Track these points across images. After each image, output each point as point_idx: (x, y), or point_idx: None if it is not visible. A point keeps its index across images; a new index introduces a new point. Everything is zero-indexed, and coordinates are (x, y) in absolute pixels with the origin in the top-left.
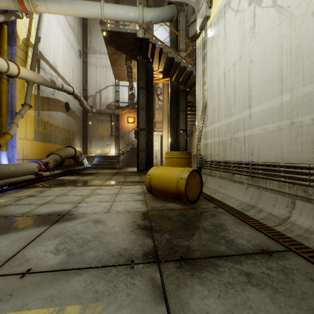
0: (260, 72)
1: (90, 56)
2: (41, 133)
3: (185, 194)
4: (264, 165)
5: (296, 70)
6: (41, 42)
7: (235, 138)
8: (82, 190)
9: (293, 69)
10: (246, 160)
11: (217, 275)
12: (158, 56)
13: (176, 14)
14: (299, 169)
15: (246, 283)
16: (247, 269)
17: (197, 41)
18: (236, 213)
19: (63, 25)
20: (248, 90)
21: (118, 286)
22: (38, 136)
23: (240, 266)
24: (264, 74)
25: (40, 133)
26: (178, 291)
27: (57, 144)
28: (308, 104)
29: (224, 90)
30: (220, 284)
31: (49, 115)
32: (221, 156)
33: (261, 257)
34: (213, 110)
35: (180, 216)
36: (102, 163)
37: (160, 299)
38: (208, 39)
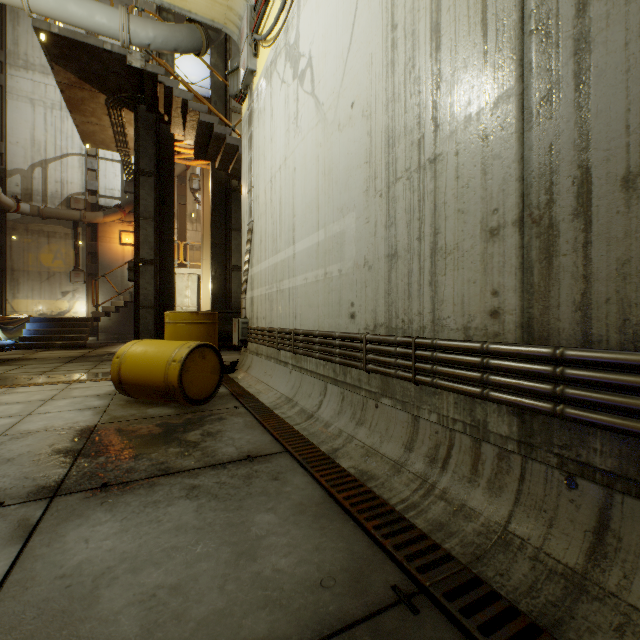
0: (303, 191)
1: (13, 72)
2: None
3: (179, 388)
4: (304, 334)
5: (328, 198)
6: None
7: (281, 290)
8: None
9: (327, 196)
10: (291, 327)
11: (145, 496)
12: (181, 114)
13: (205, 45)
14: (330, 339)
15: (180, 498)
16: (200, 482)
17: (243, 108)
18: (259, 413)
19: None
20: (293, 214)
21: None
22: None
23: (193, 480)
24: (305, 195)
25: None
26: (61, 525)
27: None
28: (337, 249)
29: (271, 207)
30: (138, 506)
31: None
32: (268, 320)
33: (235, 465)
34: (260, 238)
35: (158, 427)
36: (48, 334)
37: (18, 540)
38: (255, 110)
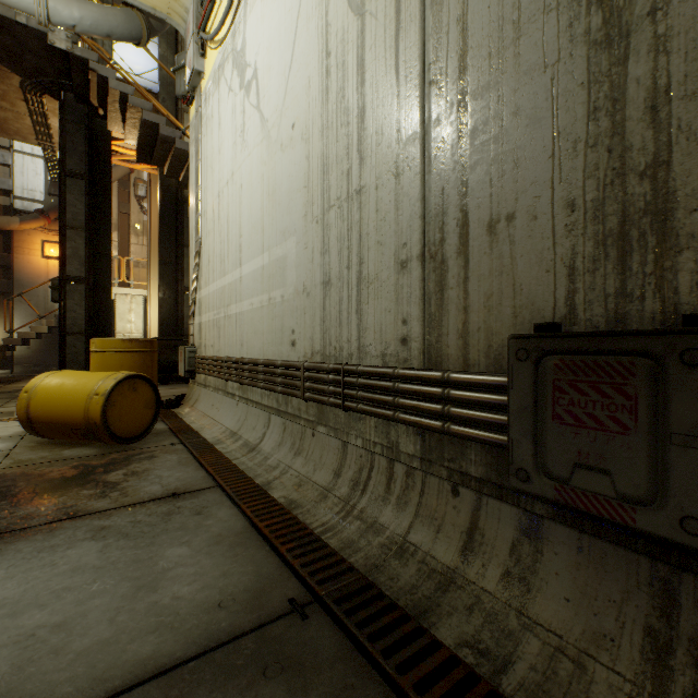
0: (249, 210)
1: None
2: None
3: (102, 425)
4: (250, 363)
5: (272, 220)
6: None
7: (229, 315)
8: None
9: (271, 218)
10: (238, 356)
11: (41, 542)
12: (120, 109)
13: (146, 34)
14: (273, 368)
15: (84, 540)
16: (111, 522)
17: (191, 111)
18: (198, 449)
19: None
20: (240, 234)
21: None
22: None
23: (103, 521)
24: (251, 214)
25: None
26: None
27: None
28: (280, 274)
29: (219, 225)
30: (32, 552)
31: None
32: (216, 348)
33: (157, 503)
34: (208, 258)
35: (72, 469)
36: None
37: None
38: (203, 116)
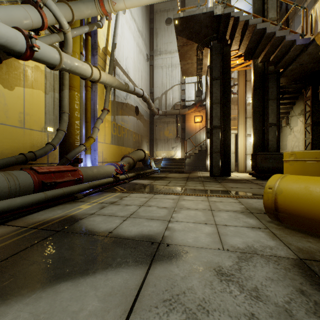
0: None
1: (156, 58)
2: (116, 137)
3: None
4: None
5: None
6: (116, 50)
7: None
8: (162, 200)
9: None
10: None
11: None
12: (240, 33)
13: None
14: None
15: None
16: None
17: None
18: None
19: (133, 31)
20: None
21: None
22: (114, 139)
23: None
24: None
25: (115, 137)
26: None
27: (129, 147)
28: None
29: None
30: None
31: (122, 119)
32: None
33: None
34: None
35: None
36: (169, 166)
37: None
38: None
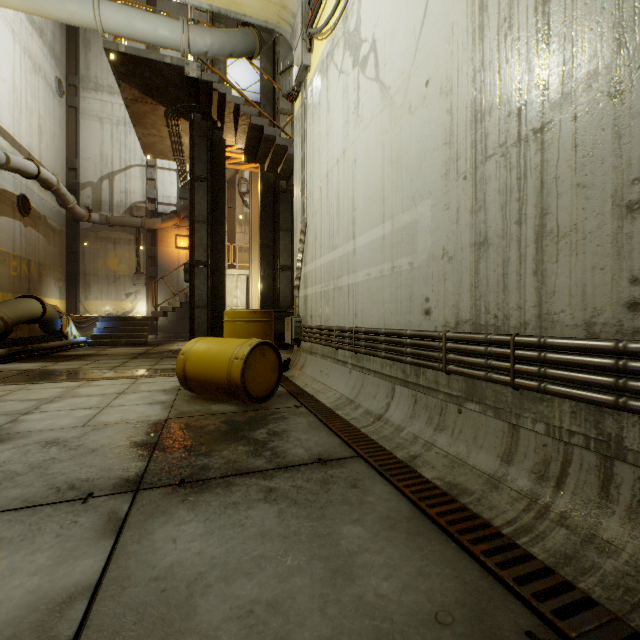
0: (364, 182)
1: (85, 95)
2: None
3: (241, 386)
4: (367, 332)
5: (396, 187)
6: None
7: (339, 287)
8: (42, 390)
9: (394, 185)
10: (350, 325)
11: (223, 497)
12: (233, 119)
13: (258, 47)
14: (398, 337)
15: (259, 501)
16: (275, 484)
17: (295, 106)
18: (321, 413)
19: (11, 17)
20: (352, 208)
21: (46, 528)
22: None
23: (268, 482)
24: (368, 186)
25: None
26: (148, 521)
27: None
28: (407, 241)
29: (327, 203)
30: (219, 506)
31: None
32: (324, 318)
33: (308, 468)
34: (315, 235)
35: (223, 423)
36: (115, 333)
37: (110, 534)
38: (308, 106)
